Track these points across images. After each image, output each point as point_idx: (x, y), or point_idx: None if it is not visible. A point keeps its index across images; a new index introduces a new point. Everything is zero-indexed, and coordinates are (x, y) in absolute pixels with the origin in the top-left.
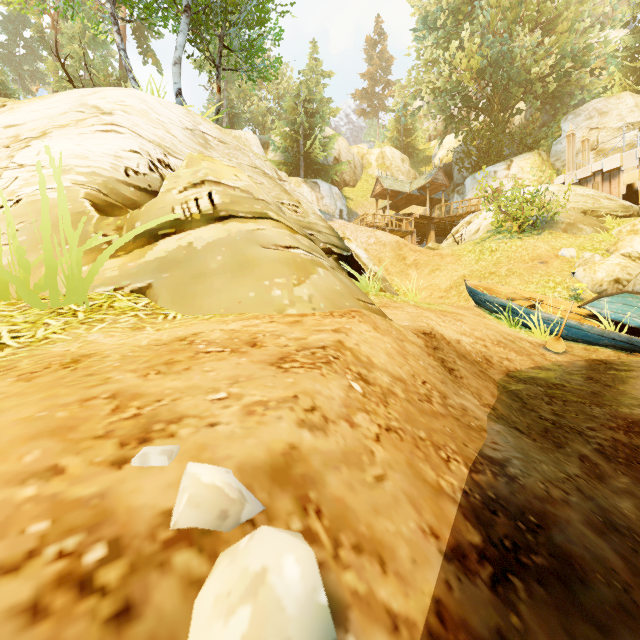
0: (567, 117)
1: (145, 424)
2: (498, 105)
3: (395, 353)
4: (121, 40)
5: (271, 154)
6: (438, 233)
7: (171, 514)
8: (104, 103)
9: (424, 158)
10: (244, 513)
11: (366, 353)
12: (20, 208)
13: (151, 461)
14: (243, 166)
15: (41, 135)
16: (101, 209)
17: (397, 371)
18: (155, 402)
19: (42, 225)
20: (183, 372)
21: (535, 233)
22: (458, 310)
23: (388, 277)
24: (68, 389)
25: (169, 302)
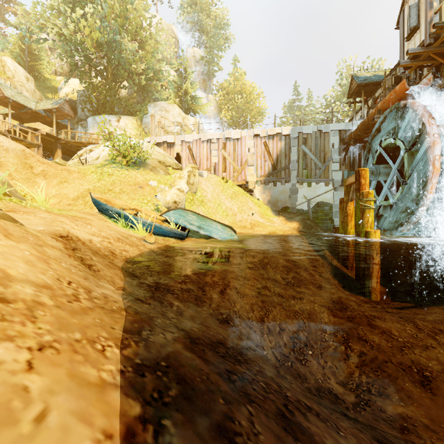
0: (151, 104)
1: None
2: (112, 76)
3: (36, 260)
4: None
5: None
6: (64, 152)
7: None
8: None
9: (50, 86)
10: None
11: None
12: None
13: None
14: None
15: None
16: None
17: (41, 278)
18: None
19: None
20: None
21: (136, 168)
22: (86, 216)
23: (12, 182)
24: None
25: None
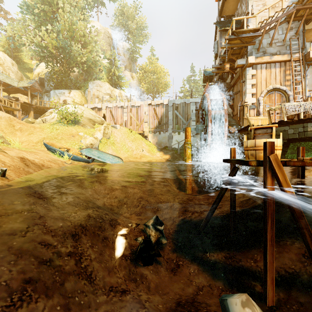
0: (90, 82)
1: None
2: (66, 64)
3: (11, 161)
4: None
5: None
6: (36, 112)
7: None
8: None
9: (28, 68)
10: None
11: (3, 160)
12: None
13: None
14: None
15: None
16: None
17: (12, 164)
18: None
19: None
20: None
21: (73, 125)
22: (38, 151)
23: (4, 134)
24: None
25: None
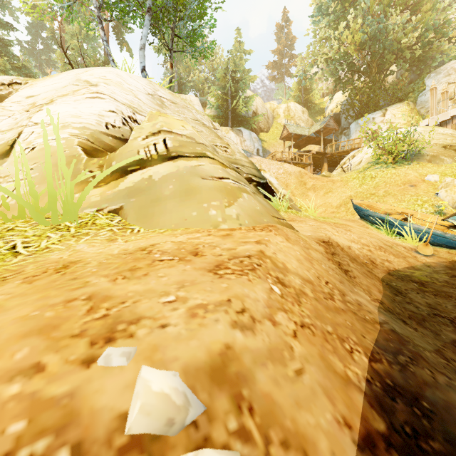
0: (430, 75)
1: (111, 324)
2: (375, 68)
3: (303, 259)
4: (104, 34)
5: (208, 110)
6: (330, 164)
7: (126, 418)
8: (92, 78)
9: (319, 110)
10: (188, 418)
11: (281, 260)
12: (34, 153)
13: (113, 361)
14: (188, 119)
15: (50, 102)
16: (89, 153)
17: (306, 274)
18: (120, 304)
19: (46, 165)
20: (142, 277)
21: (406, 163)
22: (347, 222)
23: (293, 197)
24: (57, 291)
25: (135, 219)
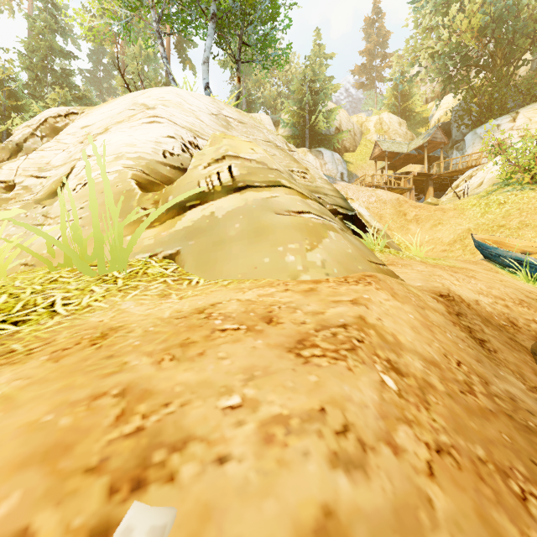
0: None
1: (145, 449)
2: (501, 59)
3: (419, 325)
4: (164, 50)
5: (281, 130)
6: (436, 188)
7: None
8: (149, 100)
9: (421, 120)
10: None
11: (390, 329)
12: (86, 190)
13: None
14: (258, 141)
15: (104, 131)
16: (143, 187)
17: (427, 351)
18: (162, 407)
19: (90, 205)
20: (197, 358)
21: None
22: (467, 265)
23: (389, 232)
24: (85, 377)
25: (193, 267)
